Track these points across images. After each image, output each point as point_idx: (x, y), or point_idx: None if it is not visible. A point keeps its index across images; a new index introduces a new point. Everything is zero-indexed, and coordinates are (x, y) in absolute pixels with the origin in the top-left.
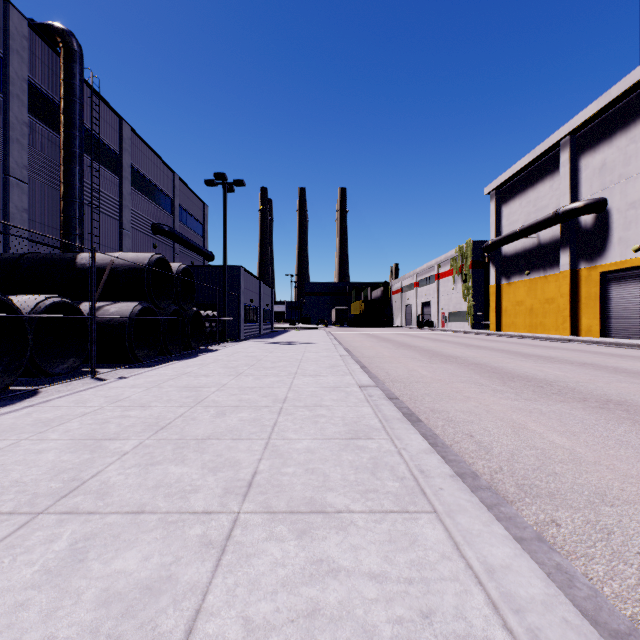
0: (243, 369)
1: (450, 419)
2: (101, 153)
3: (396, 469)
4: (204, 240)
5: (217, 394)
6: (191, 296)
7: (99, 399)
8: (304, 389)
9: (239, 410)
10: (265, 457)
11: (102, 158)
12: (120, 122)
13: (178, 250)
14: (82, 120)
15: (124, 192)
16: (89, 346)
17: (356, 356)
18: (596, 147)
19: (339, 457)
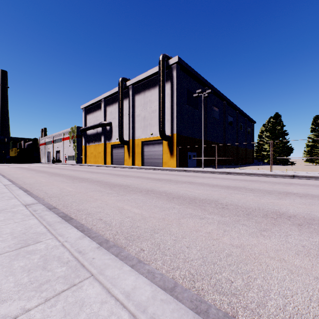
0: None
1: (23, 181)
2: None
3: None
4: None
5: None
6: None
7: None
8: None
9: None
10: None
11: None
12: None
13: None
14: None
15: None
16: None
17: (3, 174)
18: (110, 105)
19: None
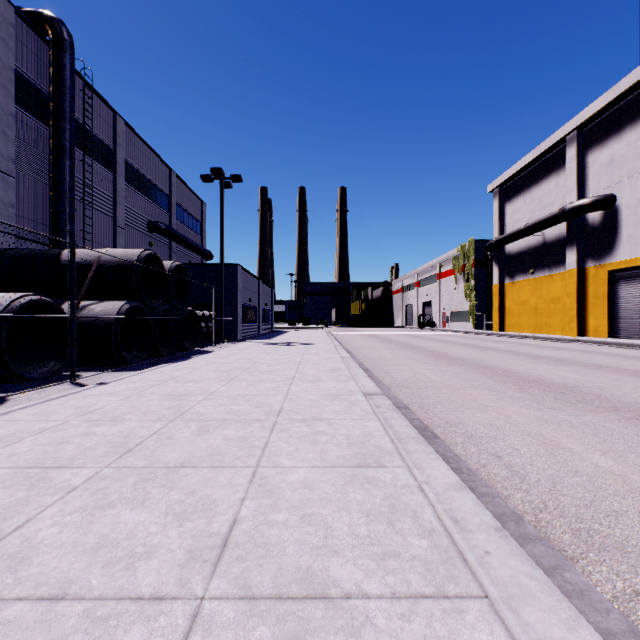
0: (236, 373)
1: (470, 434)
2: (94, 148)
3: (420, 516)
4: (202, 239)
5: (203, 404)
6: (185, 295)
7: (67, 410)
8: (302, 398)
9: (225, 425)
10: (250, 495)
11: (95, 153)
12: (114, 116)
13: (175, 249)
14: (72, 112)
15: (118, 188)
16: (68, 348)
17: (358, 358)
18: (604, 142)
19: (344, 495)
